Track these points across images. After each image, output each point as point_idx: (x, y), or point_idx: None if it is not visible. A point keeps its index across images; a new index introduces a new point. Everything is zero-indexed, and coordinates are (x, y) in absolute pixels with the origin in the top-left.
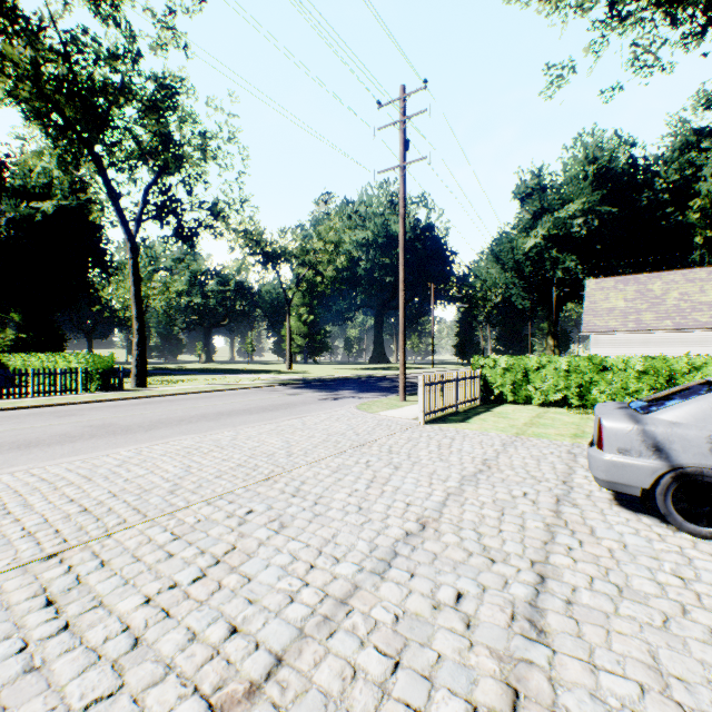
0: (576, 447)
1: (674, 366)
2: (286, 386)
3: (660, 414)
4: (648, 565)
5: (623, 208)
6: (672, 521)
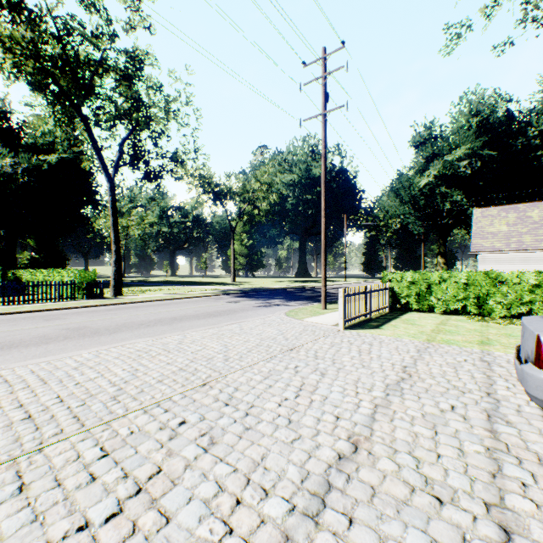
0: (487, 355)
1: None
2: (229, 295)
3: None
4: None
5: (501, 152)
6: None
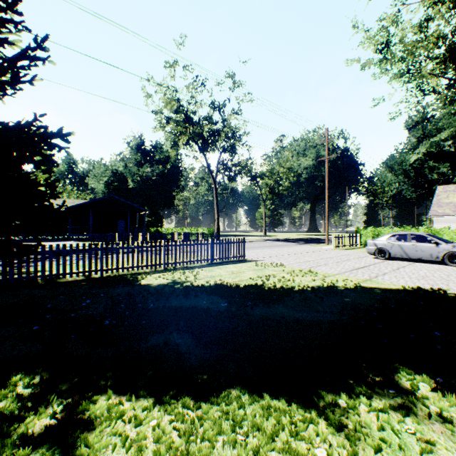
0: None
1: (435, 232)
2: (274, 241)
3: (377, 239)
4: (366, 260)
5: None
6: (377, 257)
